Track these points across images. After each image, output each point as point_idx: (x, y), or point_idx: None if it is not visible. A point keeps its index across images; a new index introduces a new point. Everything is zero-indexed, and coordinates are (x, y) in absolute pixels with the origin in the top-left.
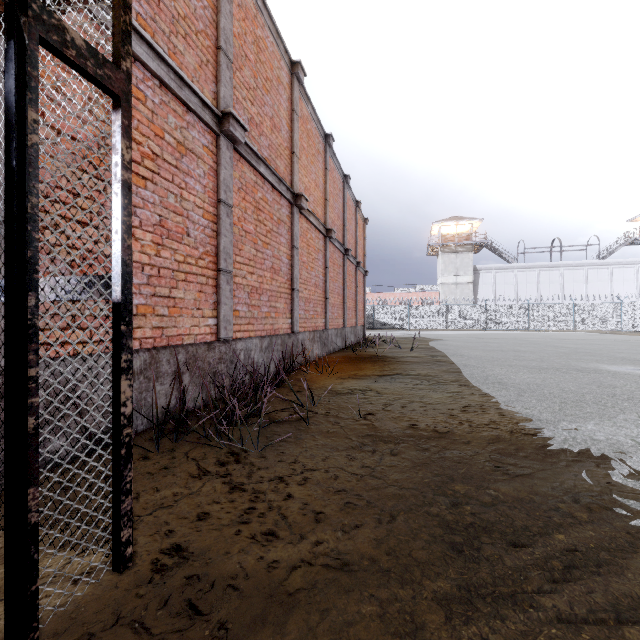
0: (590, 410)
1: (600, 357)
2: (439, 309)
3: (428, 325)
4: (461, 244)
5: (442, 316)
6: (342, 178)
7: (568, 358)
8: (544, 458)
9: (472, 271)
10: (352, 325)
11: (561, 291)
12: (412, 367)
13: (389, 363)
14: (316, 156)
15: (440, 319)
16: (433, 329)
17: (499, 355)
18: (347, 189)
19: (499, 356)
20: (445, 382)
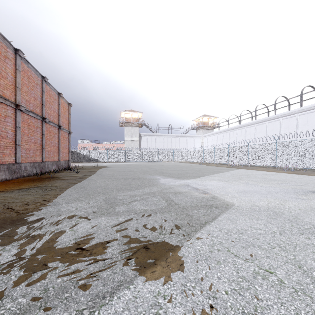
0: (92, 196)
1: (155, 172)
2: (122, 152)
3: (117, 160)
4: (134, 123)
5: (123, 155)
6: (40, 77)
7: (143, 173)
8: (5, 225)
9: (138, 135)
10: (54, 160)
11: (171, 146)
12: (56, 182)
13: (48, 181)
14: (3, 59)
15: (122, 157)
16: (120, 162)
17: (118, 173)
18: (47, 84)
19: (116, 174)
20: (55, 189)
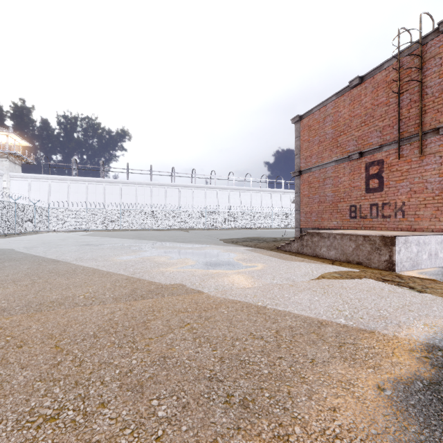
0: None
1: None
2: None
3: None
4: None
5: None
6: None
7: None
8: None
9: None
10: None
11: None
12: None
13: None
14: None
15: None
16: None
17: None
18: None
19: None
20: None
